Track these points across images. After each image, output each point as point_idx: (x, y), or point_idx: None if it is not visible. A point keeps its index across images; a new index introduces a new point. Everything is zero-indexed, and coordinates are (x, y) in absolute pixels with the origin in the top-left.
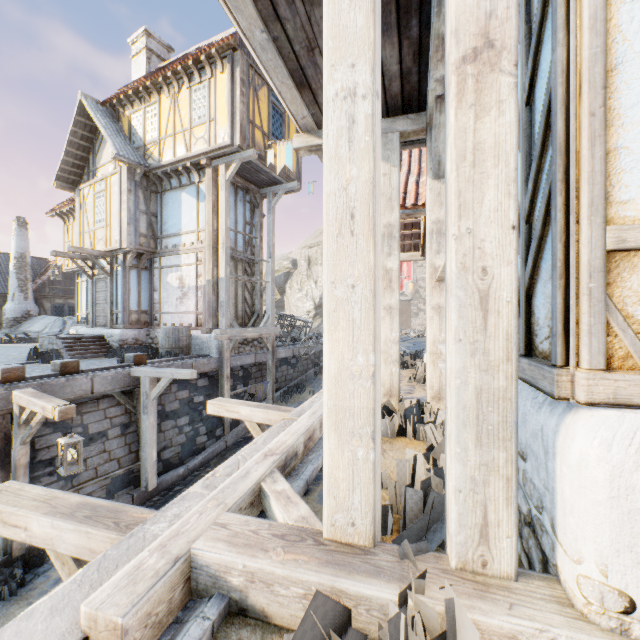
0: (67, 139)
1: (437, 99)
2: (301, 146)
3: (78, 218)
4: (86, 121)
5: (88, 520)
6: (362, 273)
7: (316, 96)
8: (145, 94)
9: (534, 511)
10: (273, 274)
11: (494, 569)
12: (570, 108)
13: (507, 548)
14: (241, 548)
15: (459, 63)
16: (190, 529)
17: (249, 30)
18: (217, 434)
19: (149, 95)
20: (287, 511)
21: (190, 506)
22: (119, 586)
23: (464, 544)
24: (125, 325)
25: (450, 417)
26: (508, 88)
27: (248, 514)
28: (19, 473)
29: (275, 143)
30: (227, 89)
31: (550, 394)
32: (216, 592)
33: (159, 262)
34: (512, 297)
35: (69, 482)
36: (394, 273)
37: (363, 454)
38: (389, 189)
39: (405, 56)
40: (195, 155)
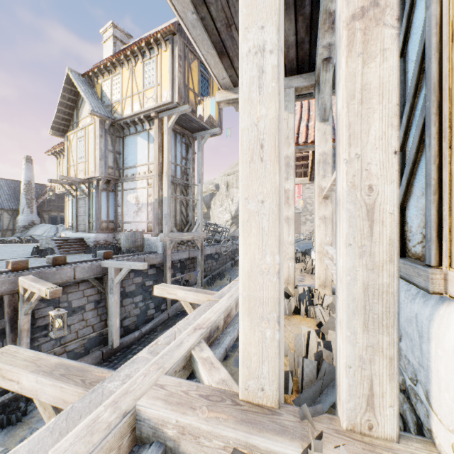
0: (58, 101)
1: (324, 61)
2: (221, 100)
3: (66, 156)
4: (71, 88)
5: (62, 377)
6: (269, 191)
7: (233, 62)
8: (112, 68)
9: (408, 382)
10: (202, 194)
11: (379, 432)
12: (443, 53)
13: (390, 415)
14: (175, 406)
15: (349, 20)
16: (136, 388)
17: (183, 12)
18: (162, 308)
19: (115, 68)
20: (211, 374)
21: (138, 368)
22: (79, 436)
23: (353, 410)
24: (98, 231)
25: (342, 307)
26: (391, 38)
27: (181, 375)
28: (23, 335)
29: (203, 100)
30: (169, 62)
31: (425, 289)
32: (155, 440)
33: (122, 186)
34: (394, 209)
35: (58, 341)
36: (290, 192)
37: (270, 334)
38: (287, 130)
39: (300, 29)
40: (146, 110)
